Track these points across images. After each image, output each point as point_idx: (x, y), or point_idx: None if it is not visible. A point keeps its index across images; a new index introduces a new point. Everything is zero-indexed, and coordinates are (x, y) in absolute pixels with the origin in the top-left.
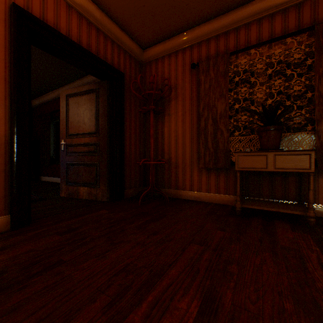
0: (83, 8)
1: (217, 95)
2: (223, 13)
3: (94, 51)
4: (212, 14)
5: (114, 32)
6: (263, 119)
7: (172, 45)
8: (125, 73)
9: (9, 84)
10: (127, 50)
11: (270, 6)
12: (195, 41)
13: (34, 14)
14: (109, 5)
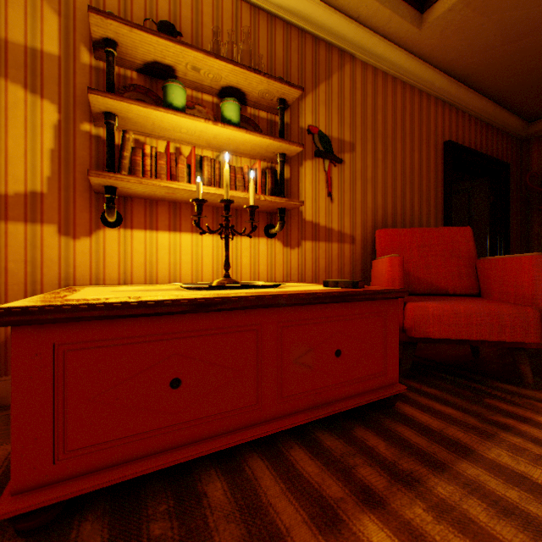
0: (479, 111)
1: None
2: None
3: (483, 151)
4: None
5: (500, 119)
6: None
7: None
8: (505, 162)
9: (441, 208)
10: (509, 132)
11: None
12: None
13: (451, 140)
14: (509, 97)
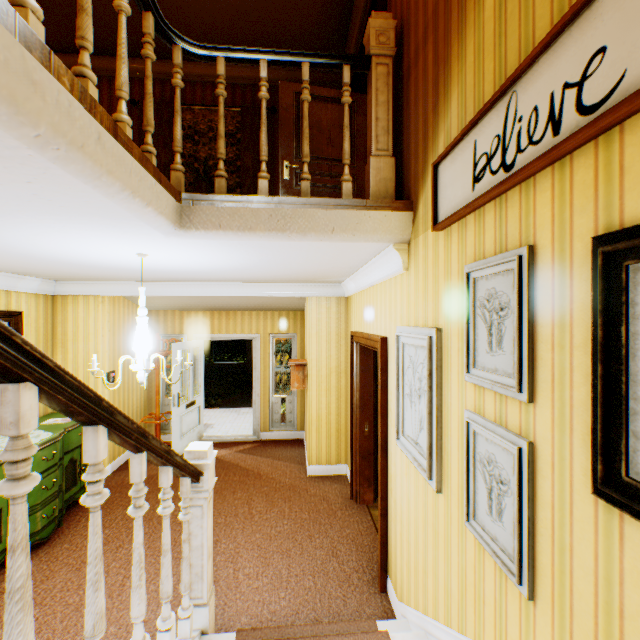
0: None
1: (162, 144)
2: (169, 60)
3: None
4: (156, 55)
5: None
6: (196, 170)
7: (106, 67)
8: None
9: None
10: None
11: (212, 75)
12: (137, 74)
13: None
14: None
